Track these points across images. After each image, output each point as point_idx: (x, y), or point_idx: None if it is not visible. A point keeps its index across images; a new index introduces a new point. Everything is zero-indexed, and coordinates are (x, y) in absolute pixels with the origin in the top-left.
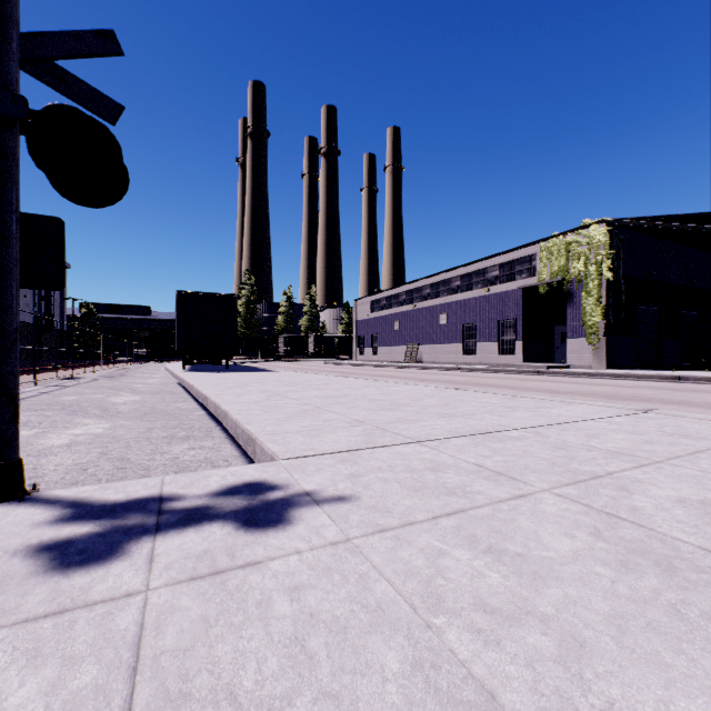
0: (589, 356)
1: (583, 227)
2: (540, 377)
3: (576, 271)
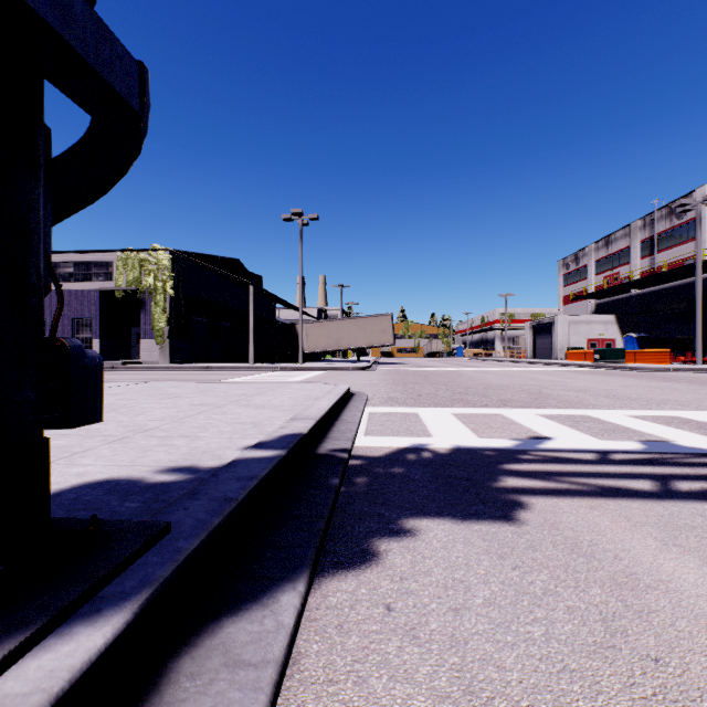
0: (158, 353)
1: (154, 250)
2: (114, 371)
3: (148, 284)
